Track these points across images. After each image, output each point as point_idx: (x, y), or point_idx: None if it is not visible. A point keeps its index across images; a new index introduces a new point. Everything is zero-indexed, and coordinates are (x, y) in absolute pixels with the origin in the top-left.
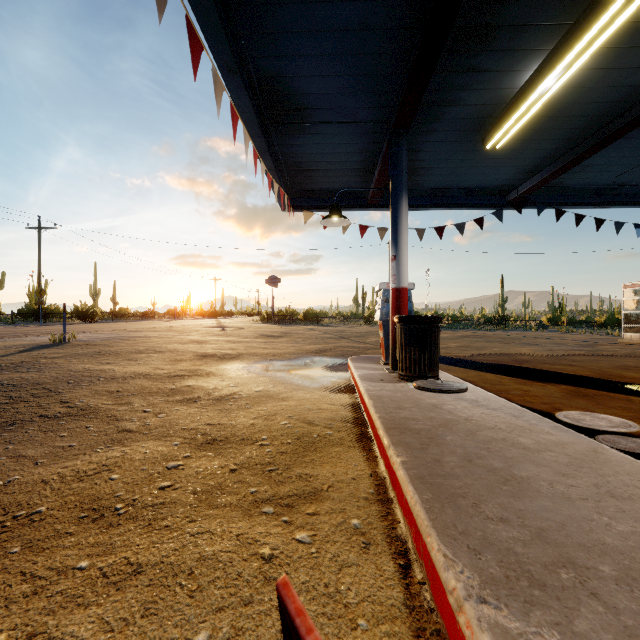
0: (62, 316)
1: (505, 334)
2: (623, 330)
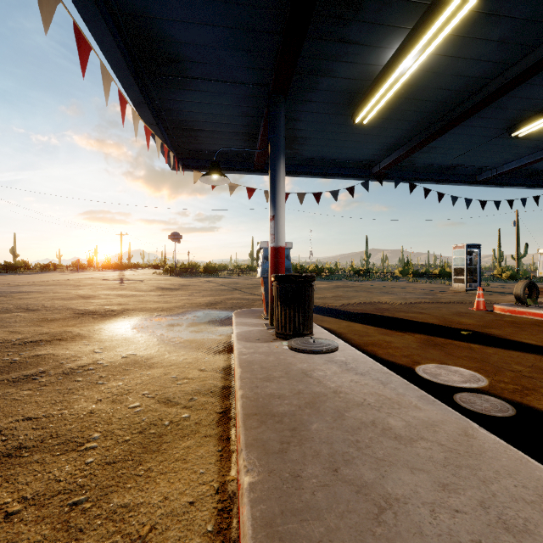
0: None
1: (369, 284)
2: (453, 281)
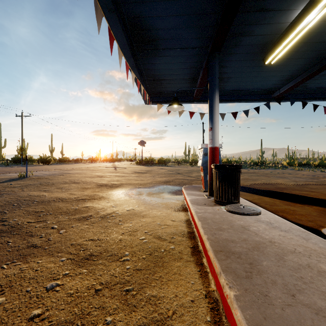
0: (33, 161)
1: (266, 171)
2: None
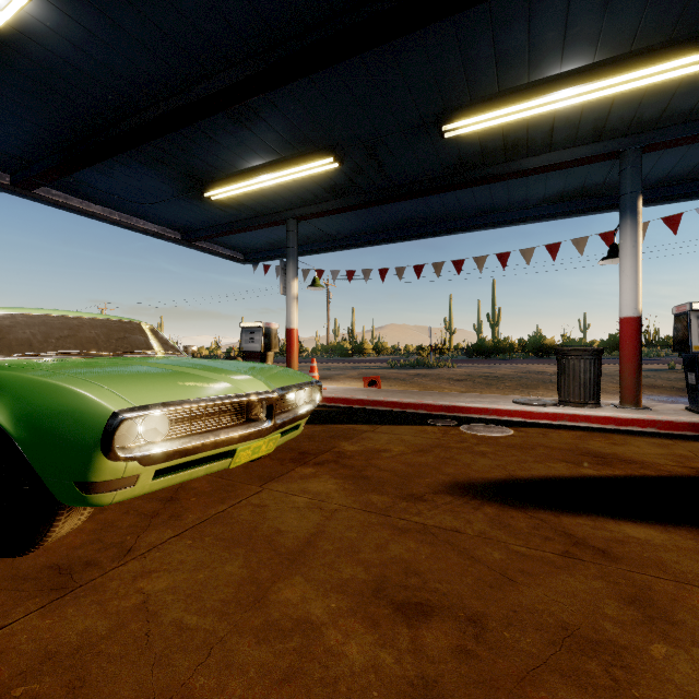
0: None
1: None
2: None
